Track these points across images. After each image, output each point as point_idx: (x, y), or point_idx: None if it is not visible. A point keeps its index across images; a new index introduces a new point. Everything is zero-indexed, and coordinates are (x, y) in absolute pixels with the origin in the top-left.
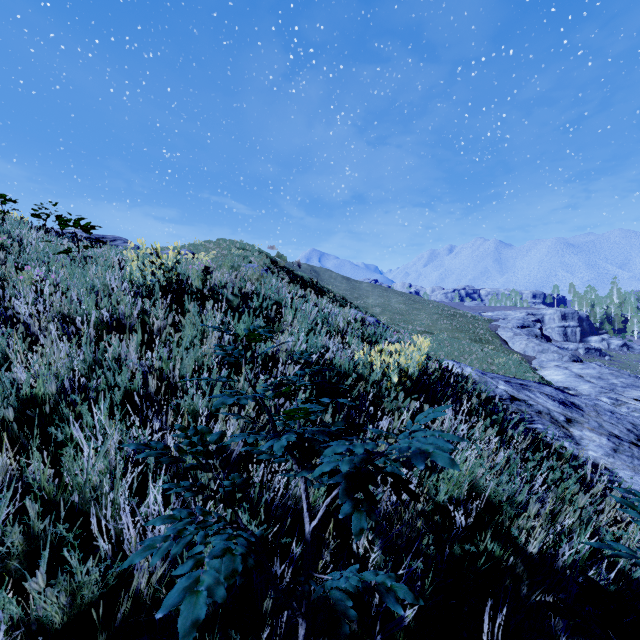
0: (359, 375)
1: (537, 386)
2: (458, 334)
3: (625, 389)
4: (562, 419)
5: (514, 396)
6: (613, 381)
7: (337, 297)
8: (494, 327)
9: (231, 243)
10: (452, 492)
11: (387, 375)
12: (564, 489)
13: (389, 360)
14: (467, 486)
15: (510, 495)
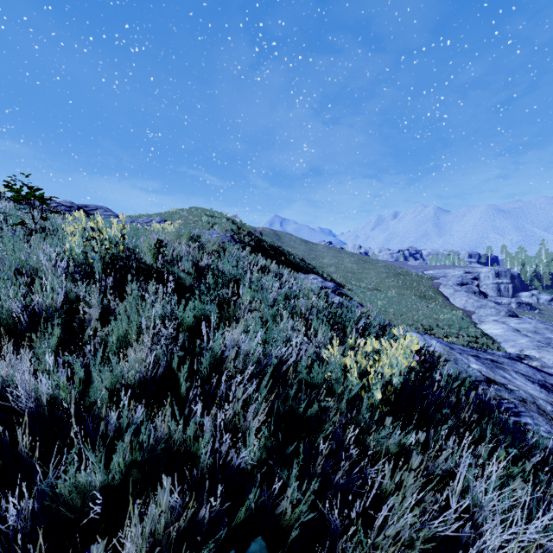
0: (331, 388)
1: (509, 363)
2: (404, 291)
3: None
4: (550, 409)
5: (490, 378)
6: (548, 335)
7: (296, 259)
8: (436, 284)
9: (202, 211)
10: None
11: (366, 387)
12: None
13: (366, 362)
14: None
15: None
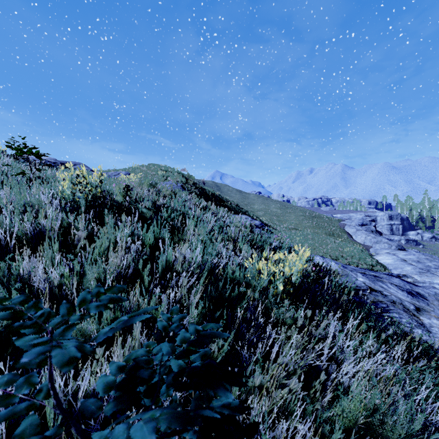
0: (248, 283)
1: (387, 277)
2: (317, 230)
3: (437, 270)
4: (412, 308)
5: (371, 287)
6: (428, 264)
7: (232, 204)
8: (342, 225)
9: (158, 167)
10: (345, 423)
11: (273, 282)
12: (436, 391)
13: (274, 267)
14: (362, 419)
15: (408, 430)
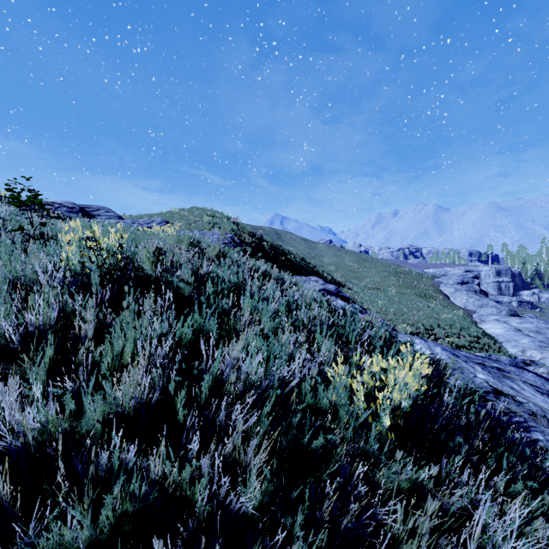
0: (336, 414)
1: (516, 372)
2: (405, 290)
3: None
4: None
5: (498, 389)
6: None
7: (297, 258)
8: (437, 283)
9: (203, 211)
10: None
11: (374, 412)
12: None
13: (373, 384)
14: None
15: None
